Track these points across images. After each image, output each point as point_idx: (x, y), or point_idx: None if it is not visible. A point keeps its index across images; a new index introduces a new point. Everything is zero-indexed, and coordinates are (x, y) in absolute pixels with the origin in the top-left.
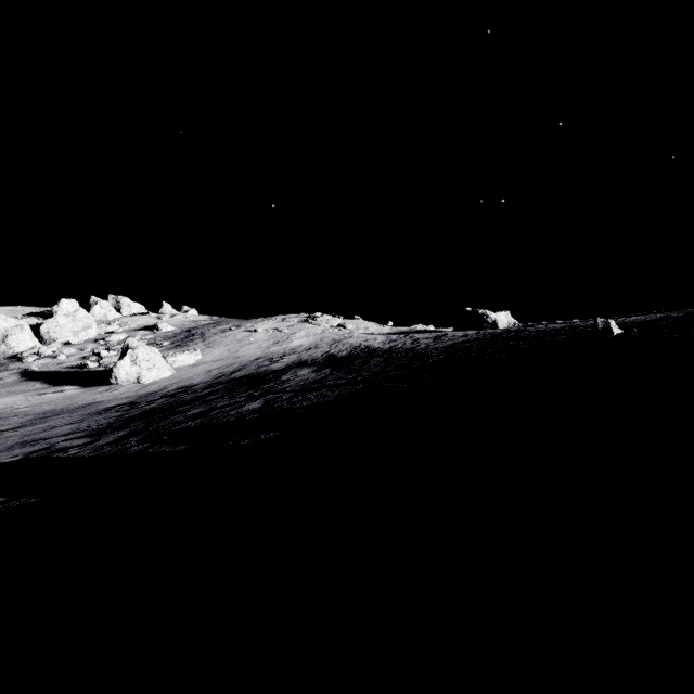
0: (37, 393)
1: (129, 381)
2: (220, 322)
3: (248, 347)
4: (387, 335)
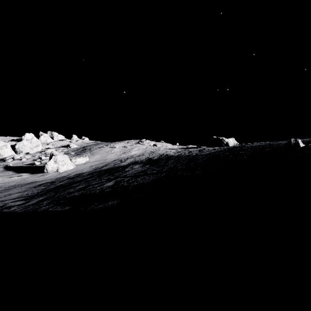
0: (9, 176)
1: (53, 171)
2: (98, 143)
3: (111, 155)
4: (176, 149)
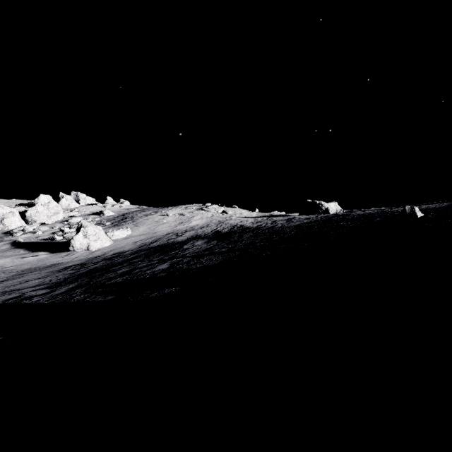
0: (20, 256)
1: (82, 248)
2: (144, 209)
3: (162, 226)
4: (255, 218)
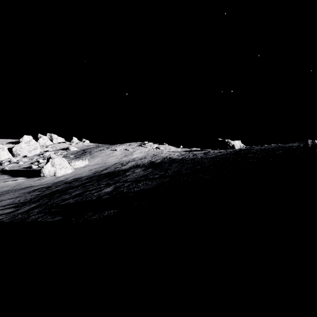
0: (3, 181)
1: (50, 175)
2: (99, 146)
3: (111, 158)
4: (180, 152)
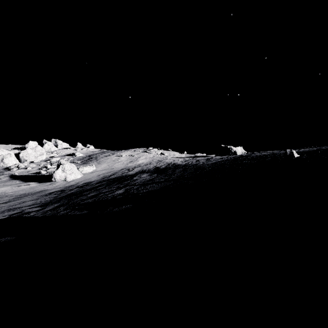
0: (17, 185)
1: (61, 180)
2: (104, 152)
3: (118, 164)
4: (184, 158)
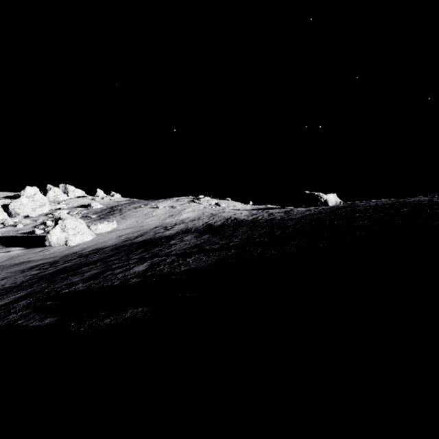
0: None
1: (59, 243)
2: (134, 202)
3: (151, 219)
4: (249, 210)
